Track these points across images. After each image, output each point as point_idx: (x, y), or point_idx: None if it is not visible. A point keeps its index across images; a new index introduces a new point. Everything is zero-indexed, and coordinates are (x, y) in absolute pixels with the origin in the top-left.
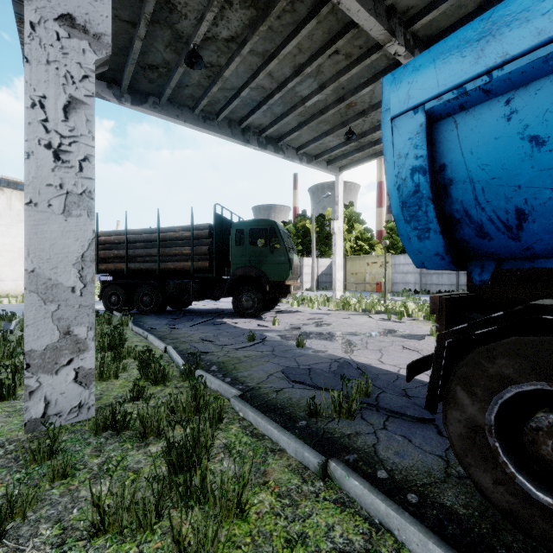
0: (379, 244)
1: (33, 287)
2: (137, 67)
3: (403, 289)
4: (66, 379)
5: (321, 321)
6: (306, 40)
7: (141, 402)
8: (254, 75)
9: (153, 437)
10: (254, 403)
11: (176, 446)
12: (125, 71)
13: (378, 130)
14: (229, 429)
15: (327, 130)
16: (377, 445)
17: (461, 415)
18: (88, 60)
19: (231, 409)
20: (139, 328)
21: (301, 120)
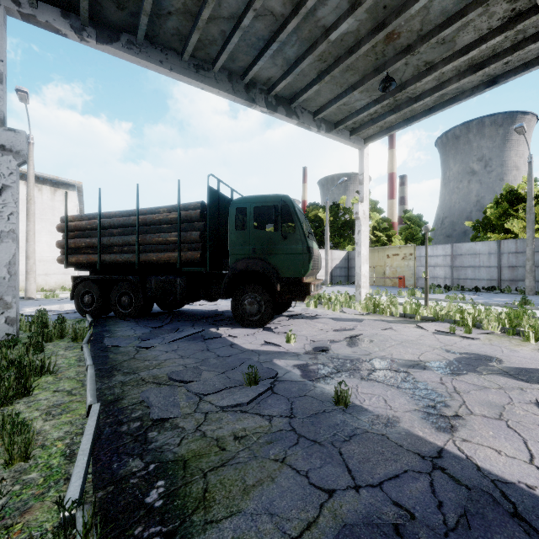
0: (397, 235)
1: None
2: None
3: (430, 285)
4: None
5: (356, 336)
6: None
7: None
8: None
9: None
10: None
11: None
12: None
13: (424, 77)
14: None
15: (355, 83)
16: None
17: None
18: None
19: None
20: (87, 350)
21: (321, 68)
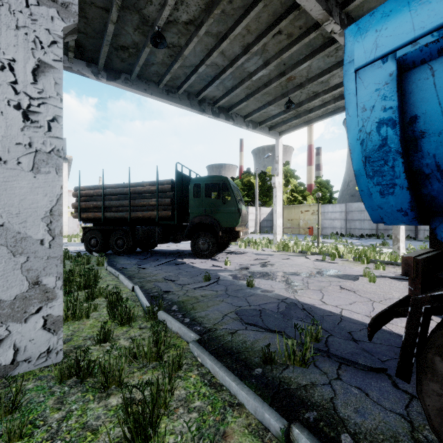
0: (310, 196)
1: (2, 240)
2: (111, 48)
3: (331, 233)
4: (35, 327)
5: (266, 262)
6: (253, 22)
7: (107, 344)
8: (209, 54)
9: (115, 386)
10: (211, 347)
11: (136, 397)
12: (101, 51)
13: (313, 100)
14: (188, 378)
15: (270, 101)
16: (334, 399)
17: (442, 388)
18: (56, 27)
19: (189, 354)
20: (112, 268)
21: (248, 92)
